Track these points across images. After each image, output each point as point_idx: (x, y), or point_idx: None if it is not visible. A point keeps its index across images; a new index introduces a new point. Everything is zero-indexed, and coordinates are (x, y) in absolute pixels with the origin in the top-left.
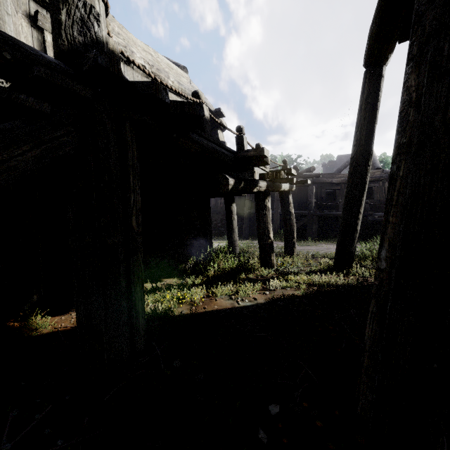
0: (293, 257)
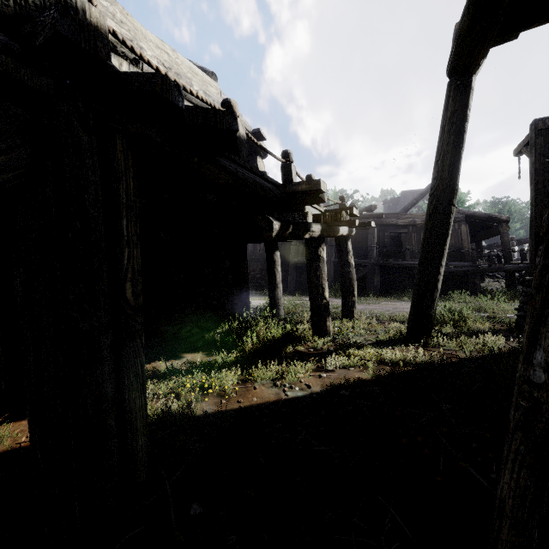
0: (354, 321)
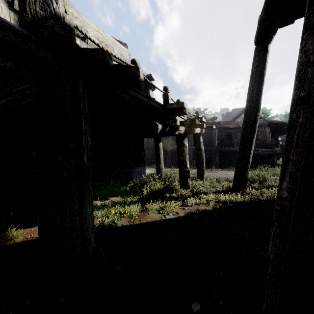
0: (203, 181)
